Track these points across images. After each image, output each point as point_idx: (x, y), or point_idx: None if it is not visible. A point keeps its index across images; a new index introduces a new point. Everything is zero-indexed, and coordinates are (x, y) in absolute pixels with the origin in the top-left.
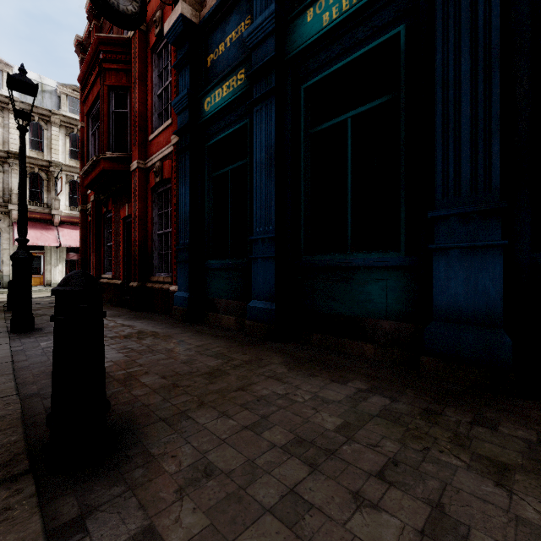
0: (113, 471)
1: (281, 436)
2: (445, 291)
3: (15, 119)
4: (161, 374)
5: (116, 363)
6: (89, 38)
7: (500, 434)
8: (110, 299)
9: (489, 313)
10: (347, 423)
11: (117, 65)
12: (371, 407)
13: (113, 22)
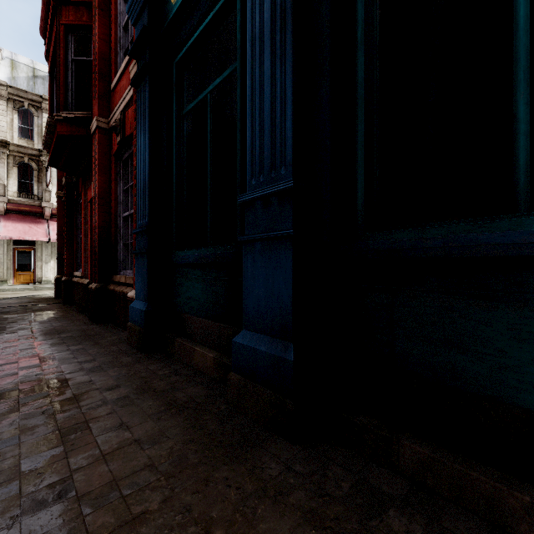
0: None
1: None
2: None
3: None
4: None
5: None
6: None
7: None
8: (79, 303)
9: None
10: None
11: None
12: None
13: None
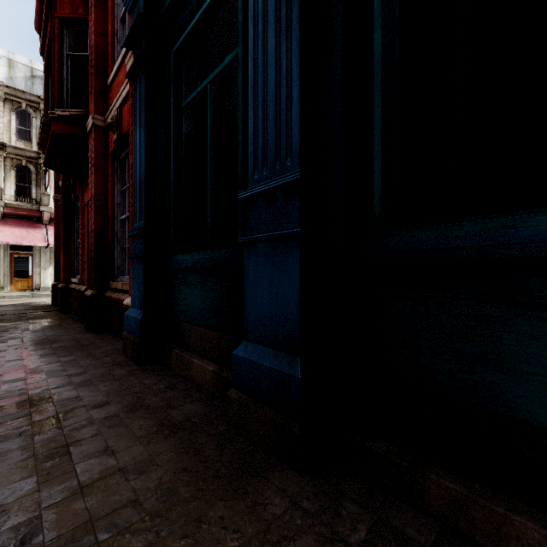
0: None
1: None
2: None
3: None
4: None
5: None
6: None
7: None
8: (76, 310)
9: None
10: None
11: None
12: None
13: None
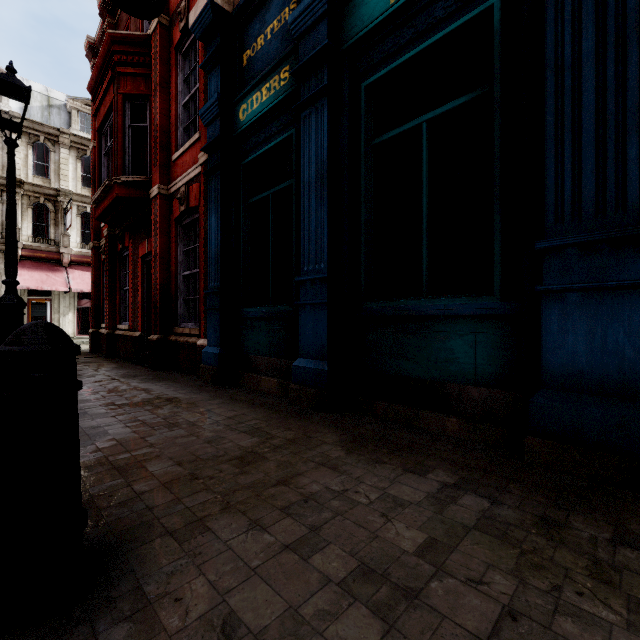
0: (83, 627)
1: (339, 563)
2: (560, 348)
3: (2, 131)
4: (177, 459)
5: (119, 441)
6: (102, 39)
7: None
8: (126, 355)
9: (624, 379)
10: (433, 540)
11: (134, 69)
12: (464, 514)
13: (124, 8)
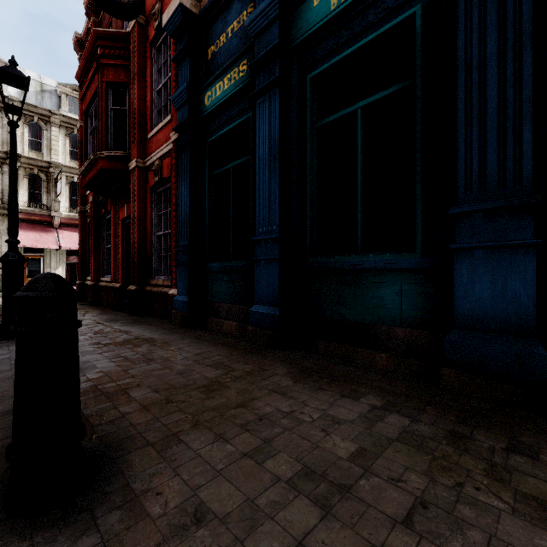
0: (85, 514)
1: (287, 466)
2: (469, 296)
3: (5, 114)
4: (154, 387)
5: (106, 373)
6: (88, 35)
7: (544, 465)
8: (109, 303)
9: (520, 321)
10: (363, 449)
11: (116, 61)
12: (389, 429)
13: (108, 11)
